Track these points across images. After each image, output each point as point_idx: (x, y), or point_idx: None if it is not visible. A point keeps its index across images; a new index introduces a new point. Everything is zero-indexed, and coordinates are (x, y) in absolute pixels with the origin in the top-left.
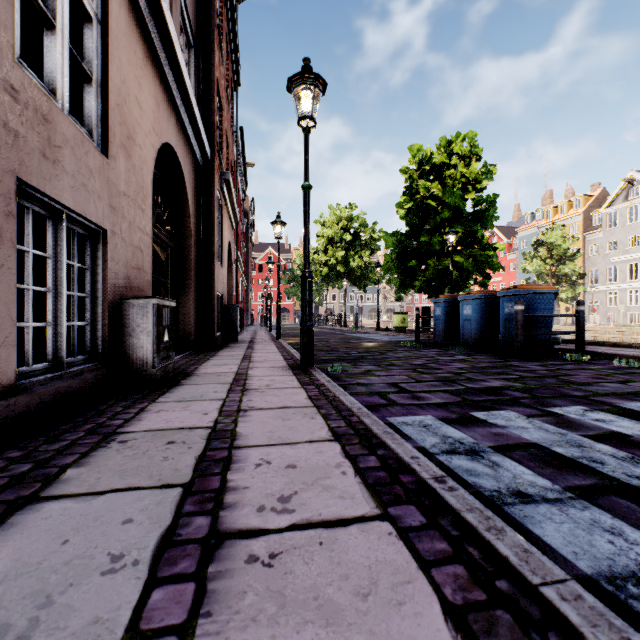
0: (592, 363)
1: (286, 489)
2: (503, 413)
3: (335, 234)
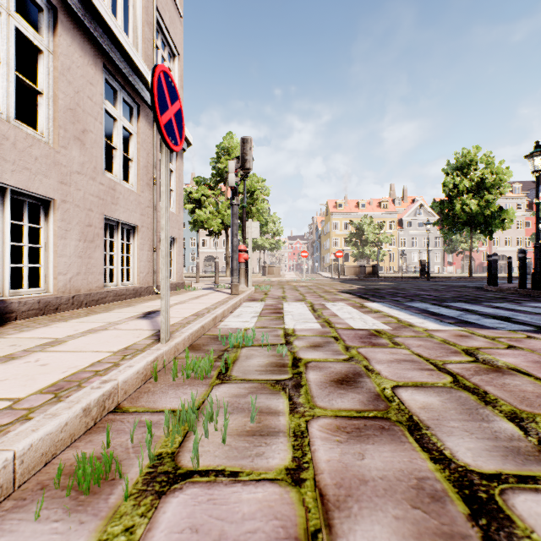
0: None
1: None
2: None
3: None
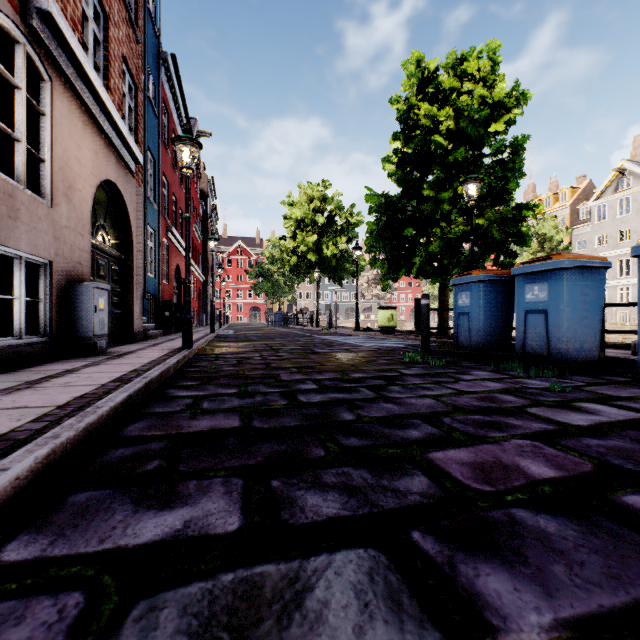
0: None
1: None
2: None
3: (305, 215)
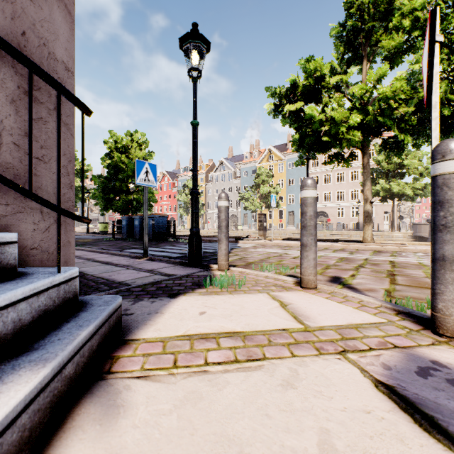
0: (174, 241)
1: (83, 254)
2: (131, 250)
3: None
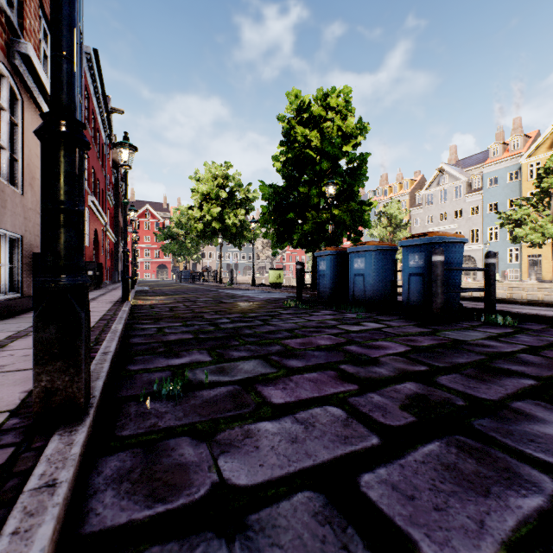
0: (533, 330)
1: None
2: None
3: (210, 190)
